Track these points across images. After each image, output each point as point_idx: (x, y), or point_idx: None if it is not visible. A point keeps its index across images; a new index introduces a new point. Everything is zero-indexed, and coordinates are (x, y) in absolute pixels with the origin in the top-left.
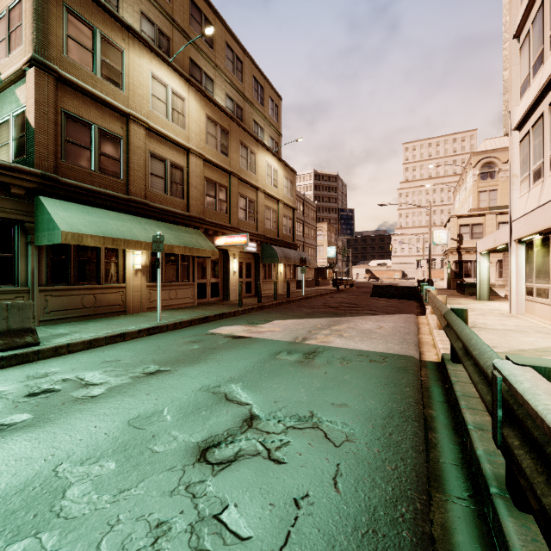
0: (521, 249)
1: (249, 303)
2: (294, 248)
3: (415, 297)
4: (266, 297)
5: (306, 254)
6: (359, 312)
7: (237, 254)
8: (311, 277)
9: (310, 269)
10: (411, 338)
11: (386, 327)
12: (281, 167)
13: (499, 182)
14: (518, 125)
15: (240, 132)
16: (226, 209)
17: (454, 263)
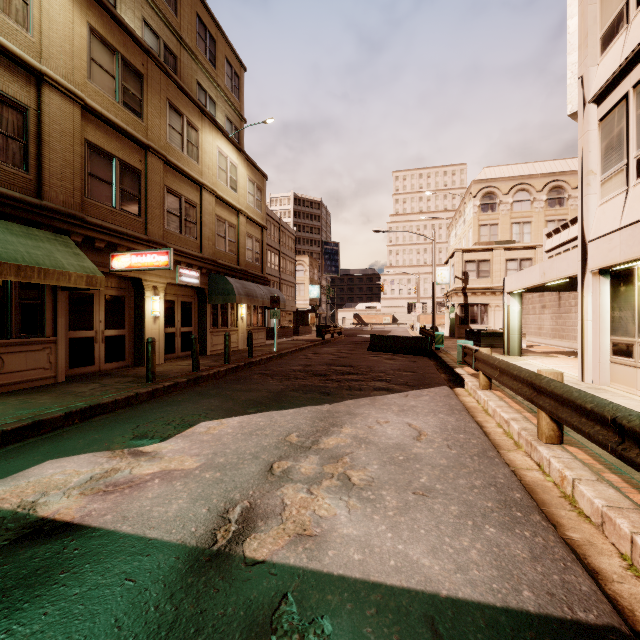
0: (604, 283)
1: (175, 372)
2: (264, 283)
3: (428, 352)
4: (215, 356)
5: (283, 293)
6: (363, 385)
7: (161, 287)
8: (289, 323)
9: (288, 312)
10: (512, 481)
11: (430, 433)
12: (244, 163)
13: (500, 216)
14: (601, 91)
15: (168, 85)
16: (139, 209)
17: (459, 307)
